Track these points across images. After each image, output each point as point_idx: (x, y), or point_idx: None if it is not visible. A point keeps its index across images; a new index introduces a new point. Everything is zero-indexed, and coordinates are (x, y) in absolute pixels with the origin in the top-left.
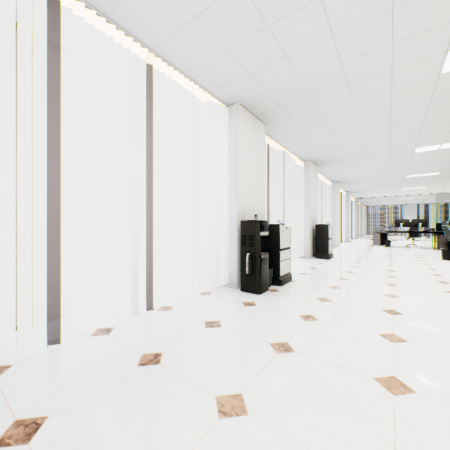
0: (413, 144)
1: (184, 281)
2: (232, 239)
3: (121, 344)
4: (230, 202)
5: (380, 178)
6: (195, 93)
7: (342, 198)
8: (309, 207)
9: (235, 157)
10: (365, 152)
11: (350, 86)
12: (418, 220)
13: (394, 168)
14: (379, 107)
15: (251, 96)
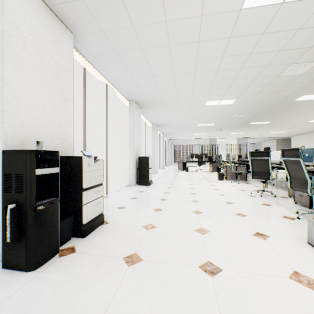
0: (205, 97)
1: None
2: None
3: None
4: None
5: (183, 125)
6: None
7: (160, 138)
8: (134, 142)
9: (0, 46)
10: (175, 99)
11: None
12: (203, 154)
13: (191, 117)
14: (189, 44)
15: None
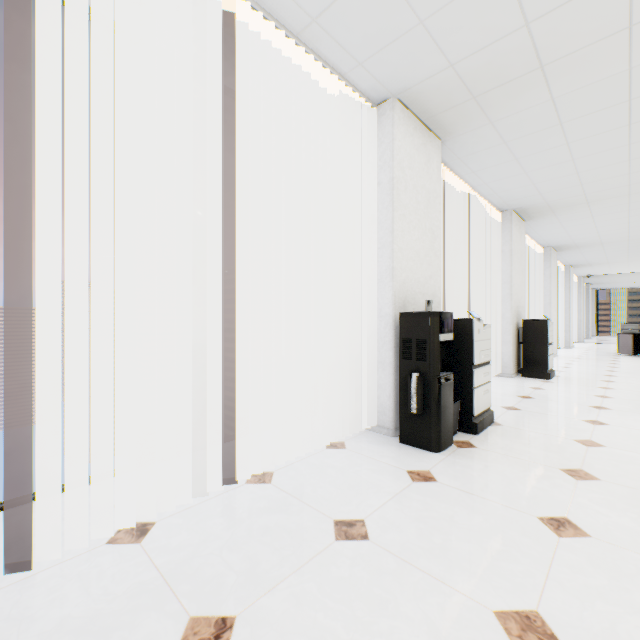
0: None
1: (298, 417)
2: (383, 346)
3: (156, 575)
4: (380, 278)
5: (635, 240)
6: (316, 81)
7: (559, 276)
8: (512, 290)
9: (390, 196)
10: (622, 189)
11: (636, 30)
12: None
13: None
14: None
15: (420, 79)
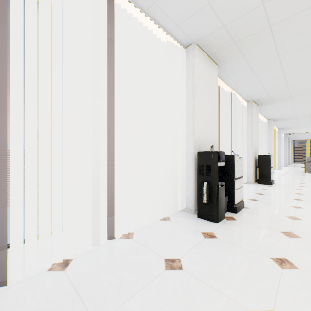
0: None
1: (146, 204)
2: (189, 168)
3: (72, 288)
4: (187, 134)
5: None
6: (155, 35)
7: (275, 134)
8: (252, 140)
9: (192, 93)
10: (308, 90)
11: None
12: None
13: None
14: None
15: (208, 33)
